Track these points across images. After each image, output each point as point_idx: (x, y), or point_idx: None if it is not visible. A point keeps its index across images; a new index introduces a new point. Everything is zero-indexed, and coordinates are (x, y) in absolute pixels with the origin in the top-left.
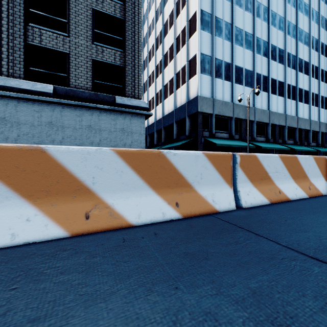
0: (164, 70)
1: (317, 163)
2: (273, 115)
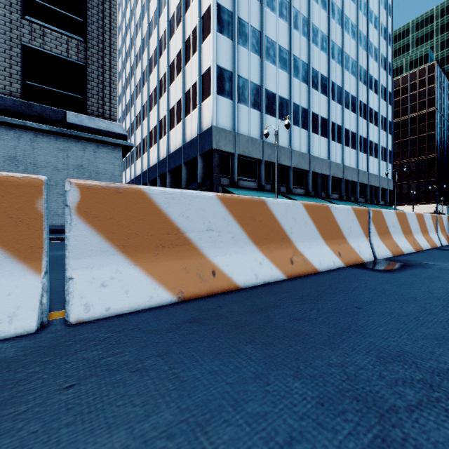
0: (169, 87)
1: (310, 215)
2: (314, 160)
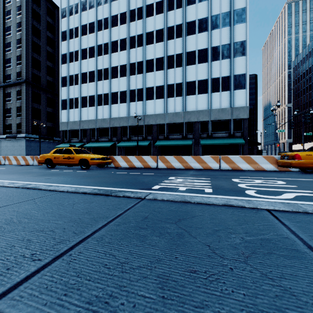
0: None
1: None
2: (113, 120)
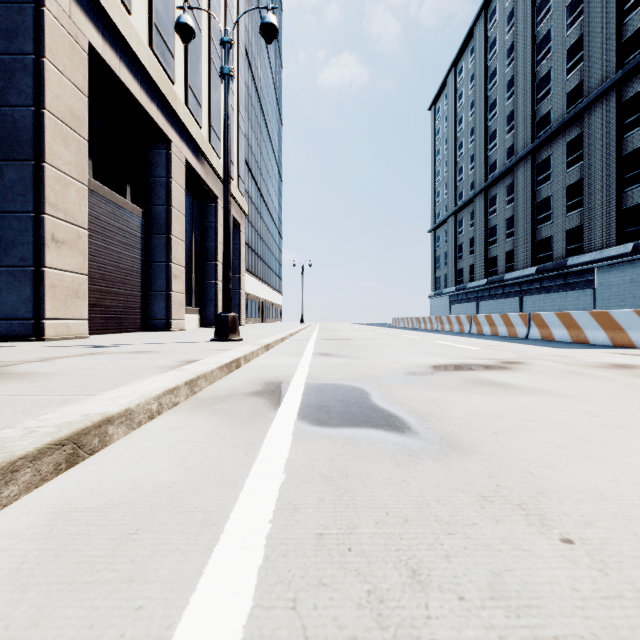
0: None
1: None
2: None
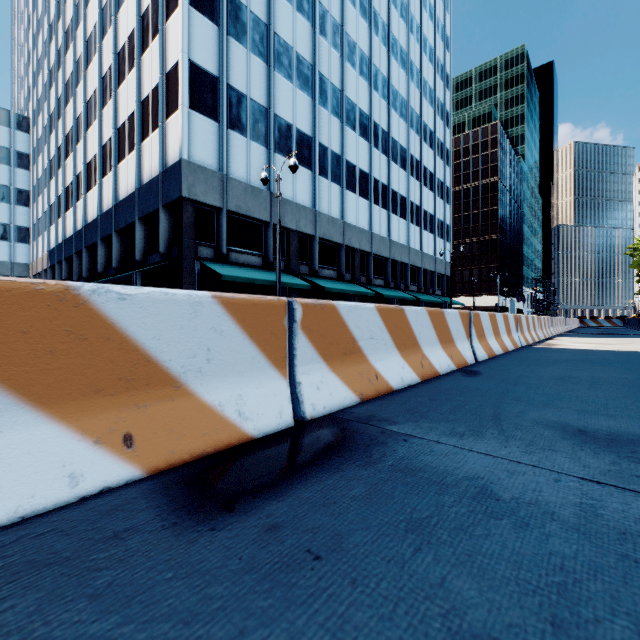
0: (118, 90)
1: None
2: (350, 230)
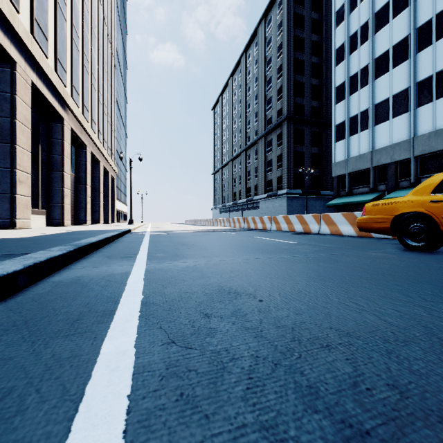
0: None
1: None
2: None
